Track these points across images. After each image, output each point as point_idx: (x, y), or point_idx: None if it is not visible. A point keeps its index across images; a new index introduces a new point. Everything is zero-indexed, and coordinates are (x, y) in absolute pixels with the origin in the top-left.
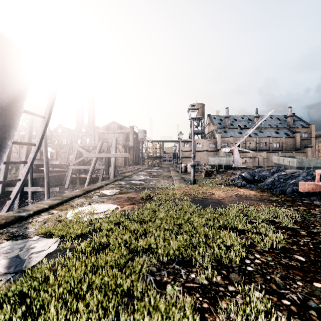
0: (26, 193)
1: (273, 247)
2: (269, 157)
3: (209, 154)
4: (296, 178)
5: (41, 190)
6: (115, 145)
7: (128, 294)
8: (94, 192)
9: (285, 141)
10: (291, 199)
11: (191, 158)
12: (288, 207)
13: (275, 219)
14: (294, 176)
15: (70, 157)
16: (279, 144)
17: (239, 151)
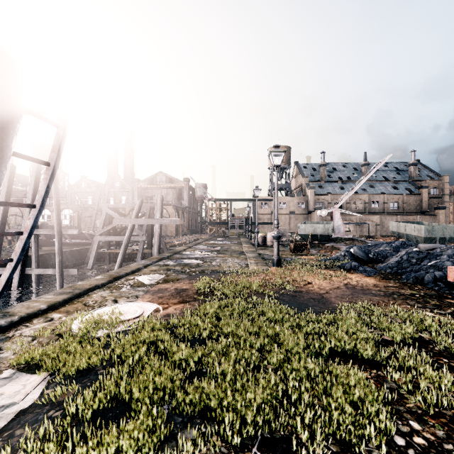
0: (30, 276)
1: (438, 400)
2: (384, 222)
3: (297, 219)
4: (437, 257)
5: (50, 273)
6: (160, 206)
7: None
8: (125, 279)
9: (407, 200)
10: (435, 294)
11: (271, 224)
12: (435, 309)
13: (422, 335)
14: (434, 255)
15: (98, 223)
16: (397, 204)
17: (341, 214)
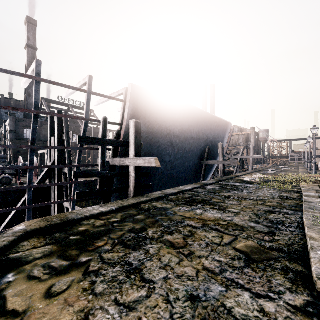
0: None
1: None
2: None
3: None
4: None
5: None
6: (252, 150)
7: (283, 180)
8: (250, 174)
9: None
10: None
11: None
12: None
13: None
14: None
15: None
16: None
17: None
